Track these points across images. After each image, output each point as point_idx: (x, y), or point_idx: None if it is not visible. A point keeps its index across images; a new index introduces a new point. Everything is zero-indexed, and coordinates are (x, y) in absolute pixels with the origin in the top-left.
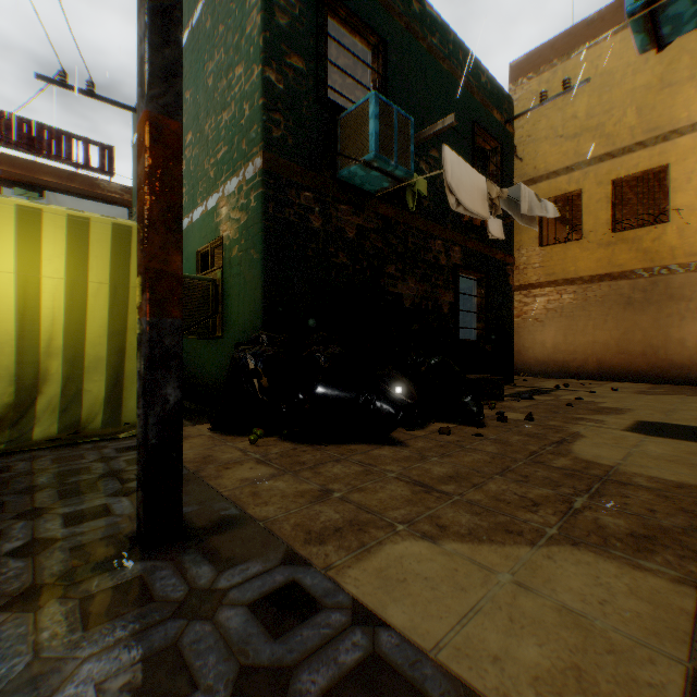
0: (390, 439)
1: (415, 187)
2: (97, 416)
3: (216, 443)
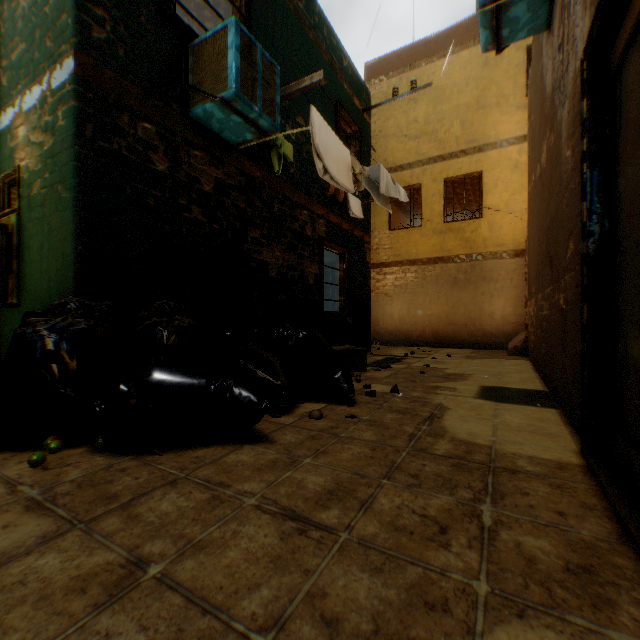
0: (252, 433)
1: (281, 150)
2: None
3: None
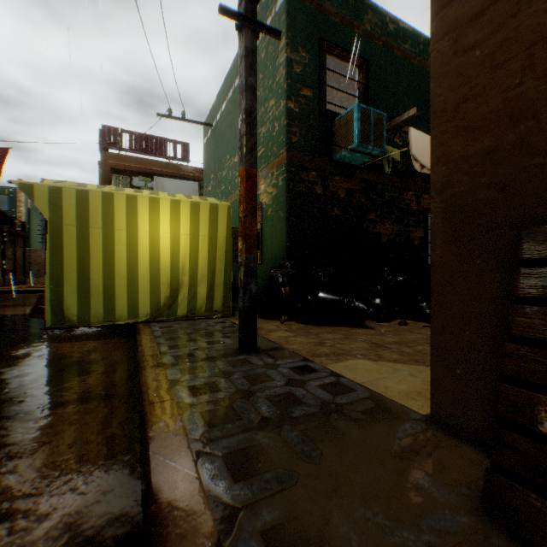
0: (364, 326)
1: (390, 157)
2: (202, 306)
3: (262, 322)
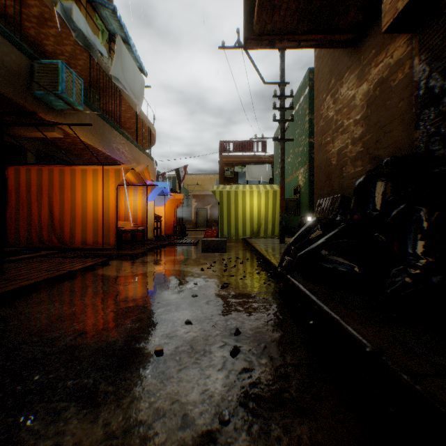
0: None
1: None
2: (270, 233)
3: None
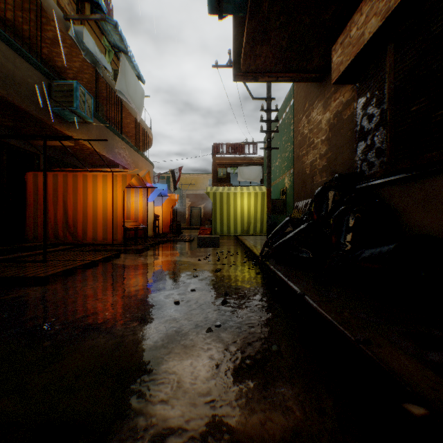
0: None
1: None
2: (259, 231)
3: None
